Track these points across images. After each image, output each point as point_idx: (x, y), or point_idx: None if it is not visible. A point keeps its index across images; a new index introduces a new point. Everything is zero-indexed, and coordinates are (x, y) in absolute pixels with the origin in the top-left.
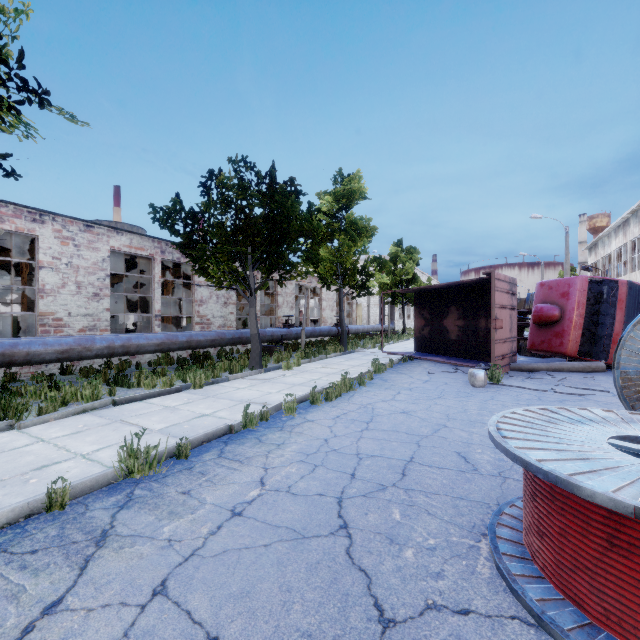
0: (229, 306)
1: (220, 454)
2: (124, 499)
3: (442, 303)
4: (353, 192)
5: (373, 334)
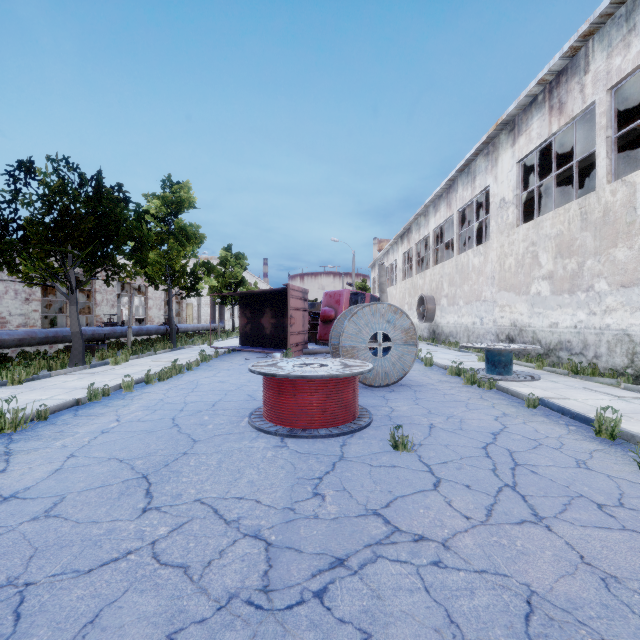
0: (32, 303)
1: (76, 415)
2: (7, 441)
3: (260, 305)
4: (183, 200)
5: (203, 333)
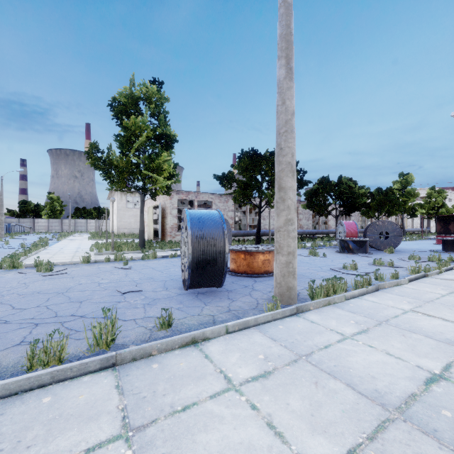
0: (358, 222)
1: None
2: None
3: (448, 220)
4: (408, 182)
5: (416, 233)
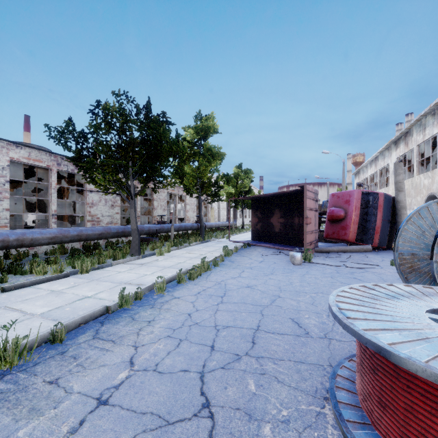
0: (115, 208)
1: (95, 335)
2: None
3: (270, 207)
4: (209, 127)
5: (222, 228)
